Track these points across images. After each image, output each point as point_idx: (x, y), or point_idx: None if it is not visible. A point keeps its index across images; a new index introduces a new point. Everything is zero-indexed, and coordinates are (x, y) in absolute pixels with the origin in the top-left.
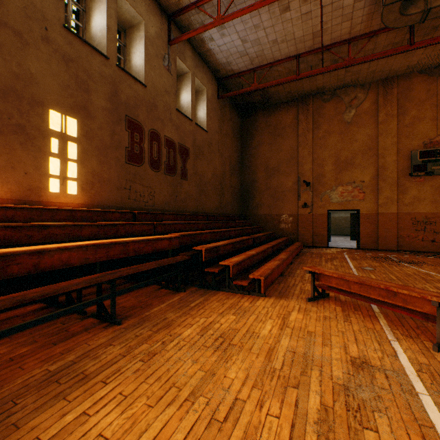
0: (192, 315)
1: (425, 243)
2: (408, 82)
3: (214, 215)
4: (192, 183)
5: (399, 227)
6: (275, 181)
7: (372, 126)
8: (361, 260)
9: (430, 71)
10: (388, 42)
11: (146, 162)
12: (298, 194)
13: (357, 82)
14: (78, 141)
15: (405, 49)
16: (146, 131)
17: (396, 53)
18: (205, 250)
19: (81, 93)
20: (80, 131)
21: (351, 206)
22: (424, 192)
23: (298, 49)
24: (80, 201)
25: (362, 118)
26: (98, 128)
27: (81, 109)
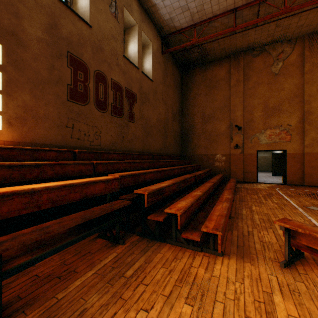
0: (126, 301)
1: None
2: None
3: (159, 155)
4: (139, 126)
5: None
6: (210, 126)
7: (298, 76)
8: (298, 197)
9: None
10: None
11: (91, 102)
12: (231, 137)
13: (284, 37)
14: (3, 69)
15: None
16: (91, 71)
17: None
18: (147, 194)
19: (8, 16)
20: (6, 58)
21: (279, 147)
22: None
23: (236, 2)
24: (6, 137)
25: (289, 69)
26: (32, 59)
27: (8, 34)
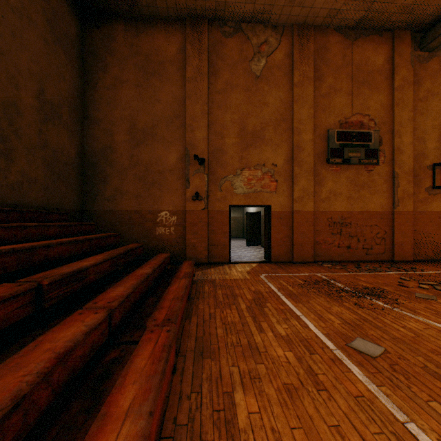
0: None
1: (341, 249)
2: (324, 39)
3: None
4: None
5: (316, 231)
6: (148, 153)
7: (286, 87)
8: (309, 301)
9: (346, 32)
10: None
11: None
12: (187, 177)
13: (270, 15)
14: None
15: None
16: None
17: None
18: None
19: None
20: None
21: (261, 200)
22: (340, 185)
23: None
24: None
25: (275, 74)
26: None
27: None
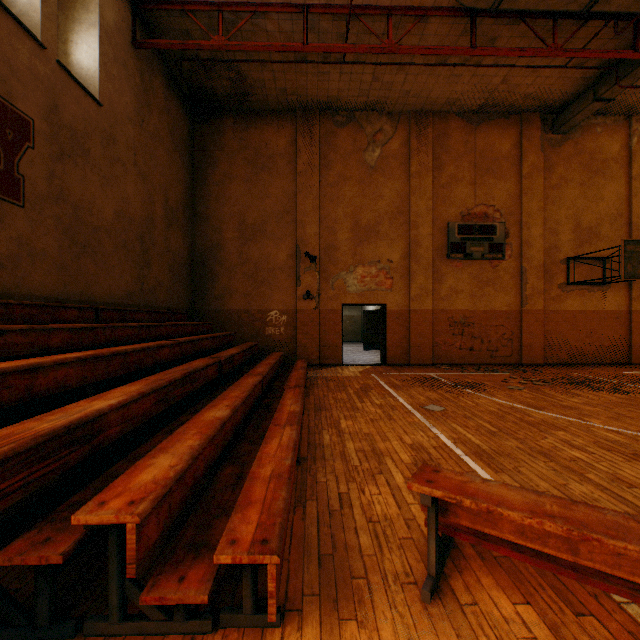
0: None
1: (463, 351)
2: (444, 125)
3: (121, 309)
4: (47, 221)
5: (435, 331)
6: (257, 250)
7: (402, 178)
8: (408, 389)
9: (469, 117)
10: (437, 43)
11: None
12: (297, 275)
13: (384, 105)
14: None
15: (465, 54)
16: None
17: (441, 68)
18: None
19: None
20: None
21: (376, 299)
22: (462, 282)
23: None
24: None
25: (390, 164)
26: None
27: None
